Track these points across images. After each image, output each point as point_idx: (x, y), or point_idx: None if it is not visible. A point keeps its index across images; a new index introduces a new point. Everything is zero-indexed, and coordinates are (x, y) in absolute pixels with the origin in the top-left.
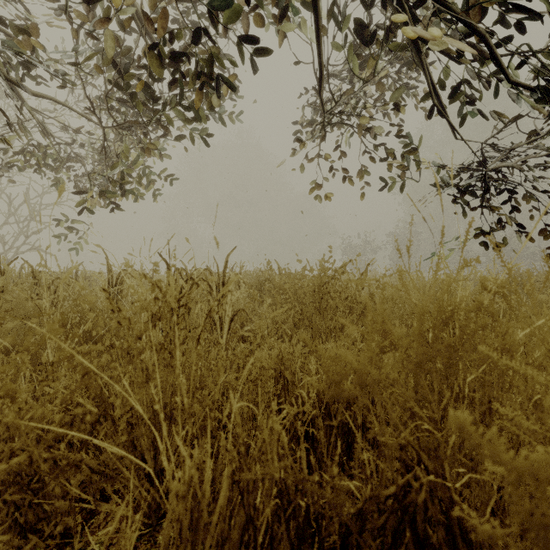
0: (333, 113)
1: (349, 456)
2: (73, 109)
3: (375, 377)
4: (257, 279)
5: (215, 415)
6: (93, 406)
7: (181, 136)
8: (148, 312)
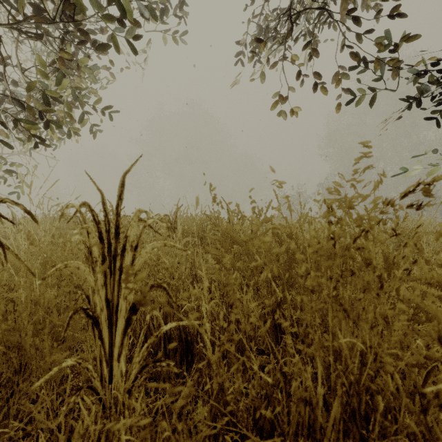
0: None
1: None
2: None
3: None
4: (199, 224)
5: None
6: None
7: (105, 45)
8: None
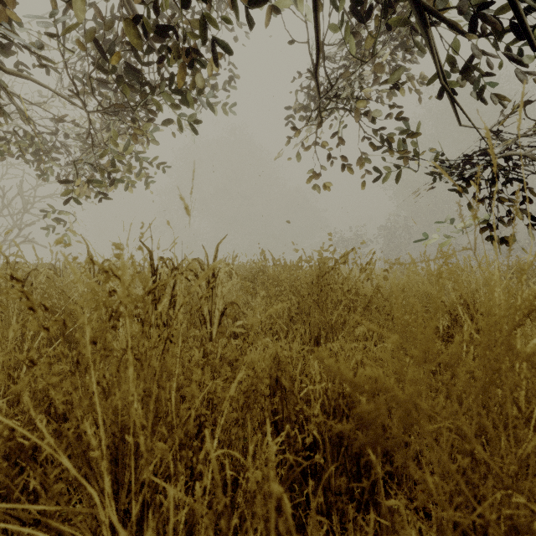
0: (329, 97)
1: (360, 482)
2: (57, 92)
3: (427, 411)
4: (250, 271)
5: (188, 454)
6: (46, 424)
7: (172, 122)
8: (107, 308)
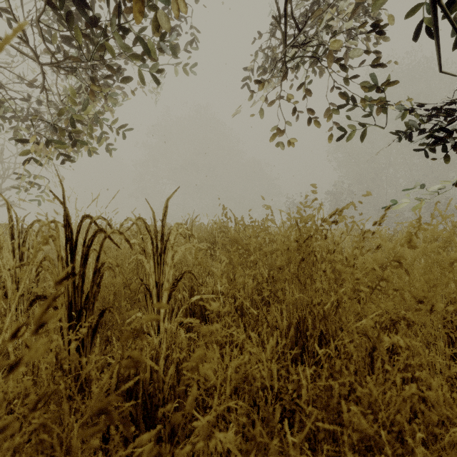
0: (295, 46)
1: None
2: None
3: None
4: (211, 232)
5: None
6: None
7: (130, 78)
8: None
